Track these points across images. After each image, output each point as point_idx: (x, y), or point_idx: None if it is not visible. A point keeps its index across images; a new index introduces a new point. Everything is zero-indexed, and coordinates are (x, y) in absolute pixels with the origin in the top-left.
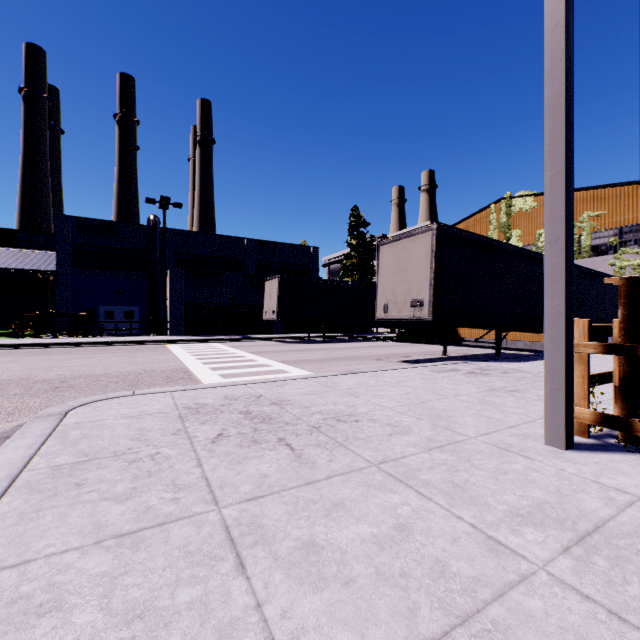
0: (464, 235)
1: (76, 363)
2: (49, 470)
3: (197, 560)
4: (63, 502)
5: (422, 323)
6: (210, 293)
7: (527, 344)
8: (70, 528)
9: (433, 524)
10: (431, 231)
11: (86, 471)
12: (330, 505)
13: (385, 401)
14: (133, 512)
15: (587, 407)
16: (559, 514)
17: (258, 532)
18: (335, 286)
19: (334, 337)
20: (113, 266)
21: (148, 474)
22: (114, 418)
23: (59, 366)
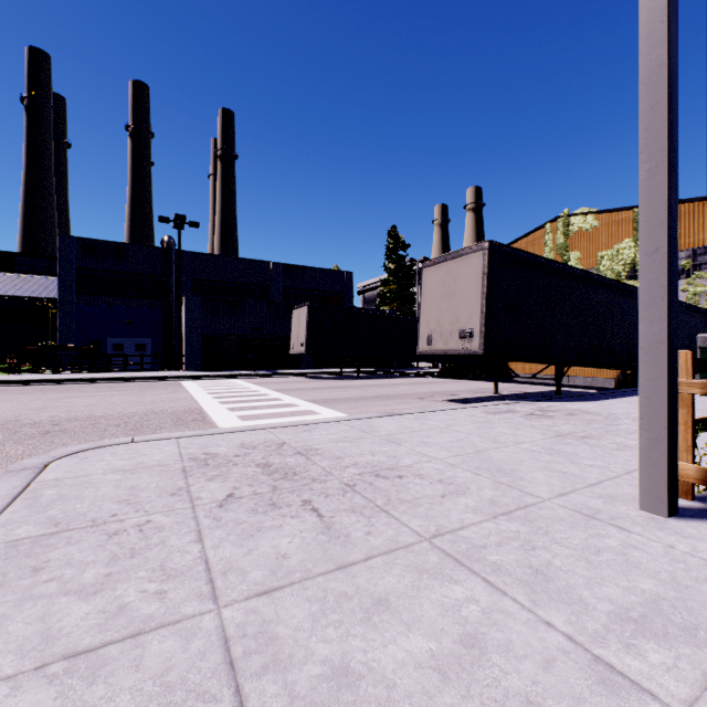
0: (520, 255)
1: (75, 402)
2: (3, 547)
3: (177, 700)
4: (8, 597)
5: (471, 357)
6: (231, 323)
7: (587, 380)
8: (7, 642)
9: (514, 635)
10: (482, 250)
11: (51, 548)
12: (370, 603)
13: (433, 450)
14: (100, 614)
15: (691, 461)
16: (685, 618)
17: (269, 649)
18: (371, 315)
19: (370, 372)
20: (123, 293)
21: (131, 553)
22: (102, 473)
23: (55, 406)
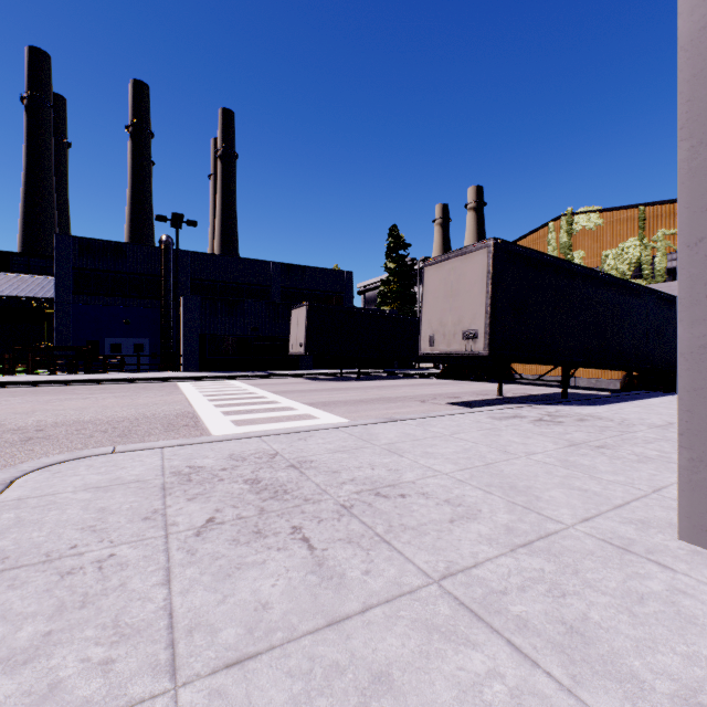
0: (526, 253)
1: (65, 406)
2: None
3: None
4: None
5: (474, 358)
6: (229, 323)
7: (591, 382)
8: None
9: None
10: (487, 248)
11: None
12: (367, 679)
13: (438, 462)
14: (23, 698)
15: None
16: None
17: None
18: (371, 315)
19: (370, 373)
20: (120, 293)
21: (81, 601)
22: (72, 490)
23: (44, 409)
